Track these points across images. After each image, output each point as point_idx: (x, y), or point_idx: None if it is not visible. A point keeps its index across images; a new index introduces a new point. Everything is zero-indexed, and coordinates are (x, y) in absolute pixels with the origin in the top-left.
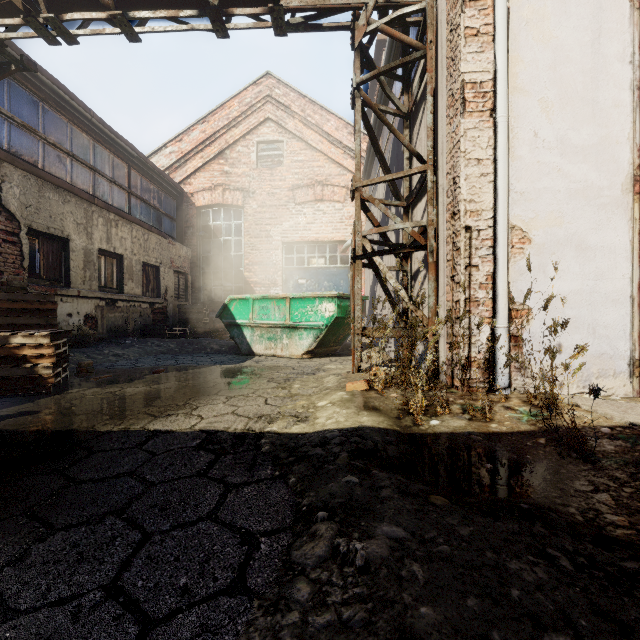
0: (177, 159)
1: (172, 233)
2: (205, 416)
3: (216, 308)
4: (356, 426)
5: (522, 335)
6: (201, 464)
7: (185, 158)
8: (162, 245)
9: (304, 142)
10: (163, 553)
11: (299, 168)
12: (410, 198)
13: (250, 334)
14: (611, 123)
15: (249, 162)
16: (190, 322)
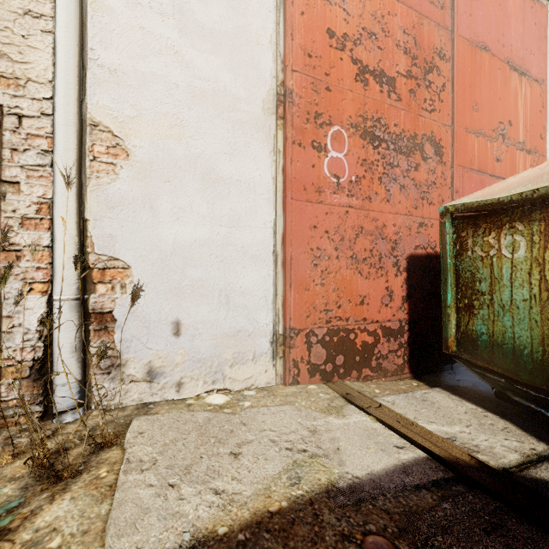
0: None
1: None
2: None
3: None
4: None
5: (113, 311)
6: None
7: None
8: None
9: None
10: None
11: None
12: None
13: None
14: (250, 12)
15: None
16: None
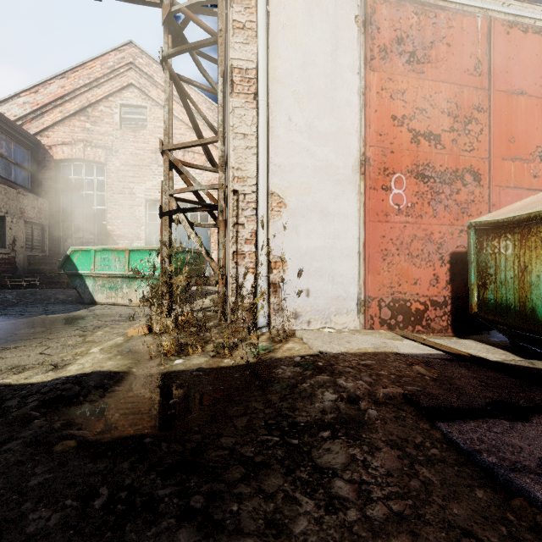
0: (32, 110)
1: (26, 183)
2: None
3: None
4: (91, 371)
5: (280, 282)
6: None
7: (42, 110)
8: (8, 194)
9: None
10: None
11: (162, 133)
12: None
13: (92, 284)
14: (345, 118)
15: (112, 122)
16: (42, 273)
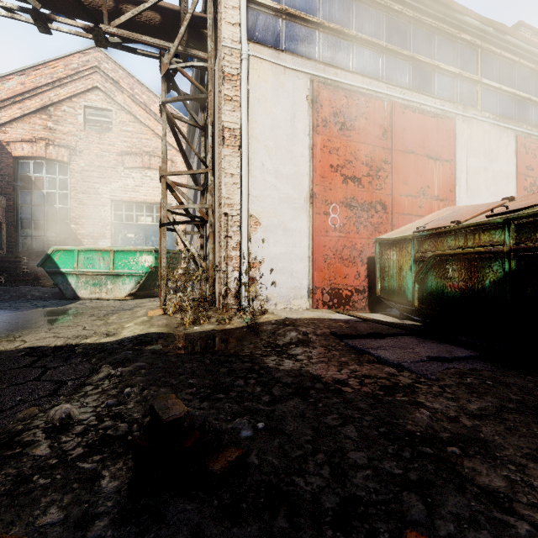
0: None
1: None
2: (28, 340)
3: (38, 257)
4: (145, 333)
5: (256, 277)
6: (27, 362)
7: None
8: None
9: (133, 116)
10: (4, 393)
11: (128, 137)
12: (204, 186)
13: (75, 281)
14: (300, 165)
15: (76, 123)
16: (6, 271)
